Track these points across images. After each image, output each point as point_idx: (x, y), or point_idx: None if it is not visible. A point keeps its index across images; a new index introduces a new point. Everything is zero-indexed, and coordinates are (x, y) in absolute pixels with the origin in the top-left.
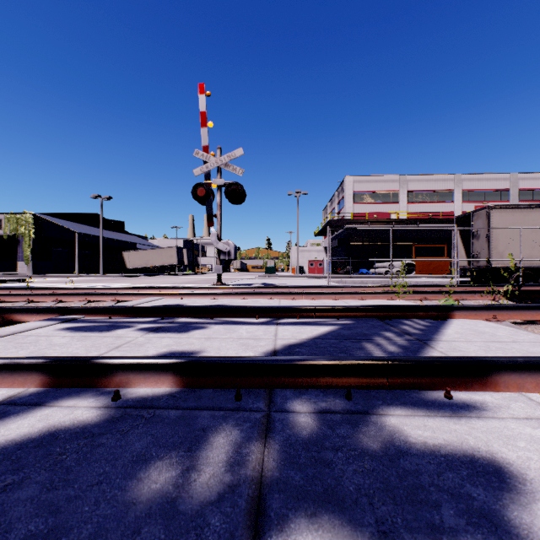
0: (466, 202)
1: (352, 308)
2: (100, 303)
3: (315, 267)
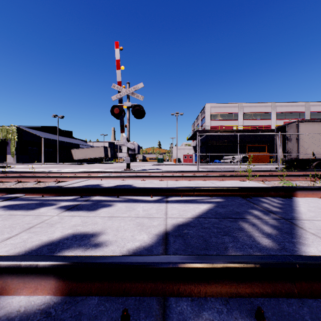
0: (278, 119)
1: (221, 189)
2: (46, 183)
3: (187, 159)
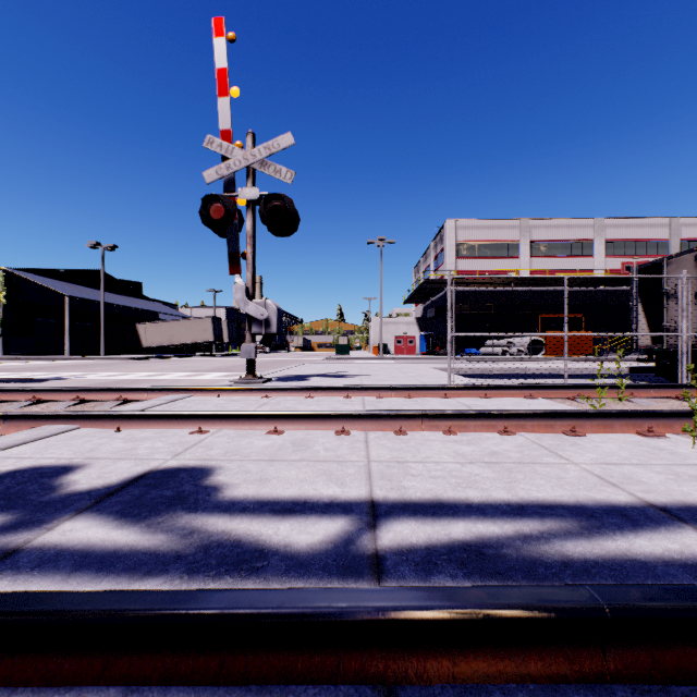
0: (610, 256)
1: None
2: None
3: (403, 346)
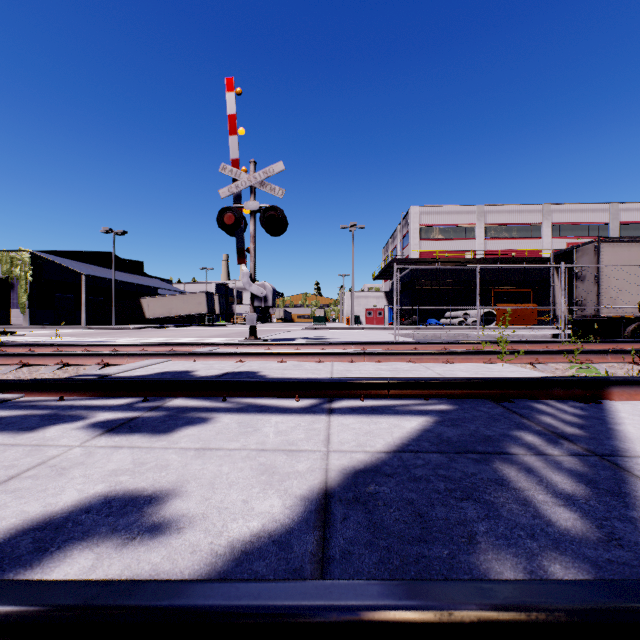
0: (556, 237)
1: (448, 382)
2: (81, 367)
3: (373, 317)
